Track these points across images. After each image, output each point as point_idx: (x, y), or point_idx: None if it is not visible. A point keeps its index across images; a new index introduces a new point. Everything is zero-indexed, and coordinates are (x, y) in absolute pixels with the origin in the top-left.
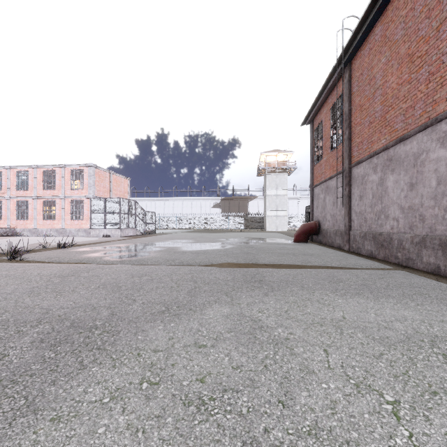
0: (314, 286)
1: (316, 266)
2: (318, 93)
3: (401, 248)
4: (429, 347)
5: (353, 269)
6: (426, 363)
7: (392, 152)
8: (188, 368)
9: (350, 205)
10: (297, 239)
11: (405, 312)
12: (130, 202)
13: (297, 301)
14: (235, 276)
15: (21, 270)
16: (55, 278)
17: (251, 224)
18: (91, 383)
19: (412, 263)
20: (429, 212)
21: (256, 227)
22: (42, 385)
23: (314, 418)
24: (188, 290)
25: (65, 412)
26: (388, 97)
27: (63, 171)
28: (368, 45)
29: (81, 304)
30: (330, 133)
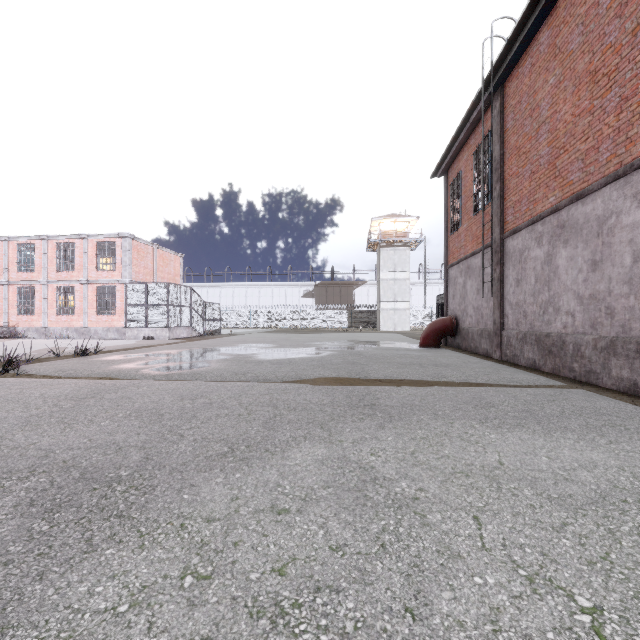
0: (453, 412)
1: (454, 382)
2: (456, 131)
3: (579, 356)
4: (637, 512)
5: (508, 387)
6: (636, 539)
7: (565, 215)
8: (260, 549)
9: (502, 293)
10: (424, 343)
11: (593, 454)
12: (183, 289)
13: (428, 437)
14: (335, 399)
15: (16, 389)
16: (66, 401)
17: (358, 321)
18: (102, 577)
19: (595, 378)
20: (620, 303)
21: (365, 325)
22: (21, 580)
23: (465, 639)
24: (265, 419)
25: (52, 631)
26: (559, 135)
27: (85, 244)
28: (529, 59)
29: (100, 443)
30: (473, 189)
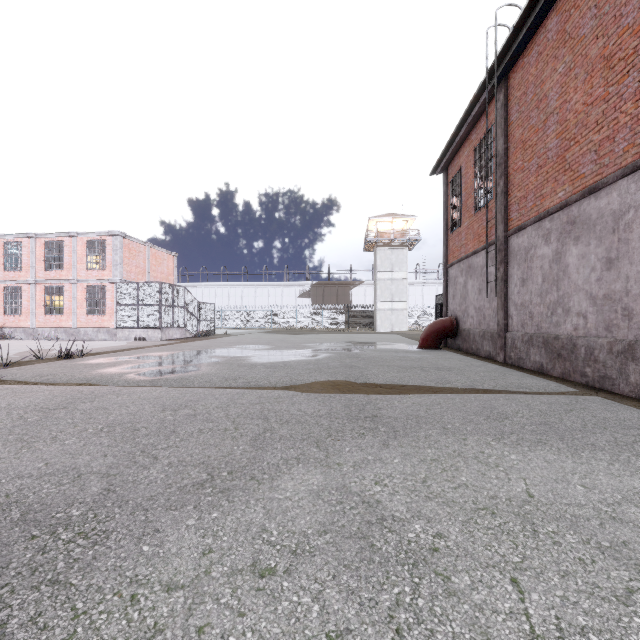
0: (464, 426)
1: (460, 389)
2: (457, 126)
3: (592, 360)
4: None
5: (518, 393)
6: None
7: (576, 211)
8: None
9: (506, 293)
10: (424, 345)
11: (634, 481)
12: (176, 288)
13: (440, 458)
14: (333, 409)
15: None
16: (33, 413)
17: (355, 321)
18: None
19: (610, 384)
20: (639, 304)
21: (362, 325)
22: None
23: None
24: (253, 435)
25: None
26: (569, 125)
27: (74, 242)
28: (535, 47)
29: (57, 468)
30: (474, 186)
